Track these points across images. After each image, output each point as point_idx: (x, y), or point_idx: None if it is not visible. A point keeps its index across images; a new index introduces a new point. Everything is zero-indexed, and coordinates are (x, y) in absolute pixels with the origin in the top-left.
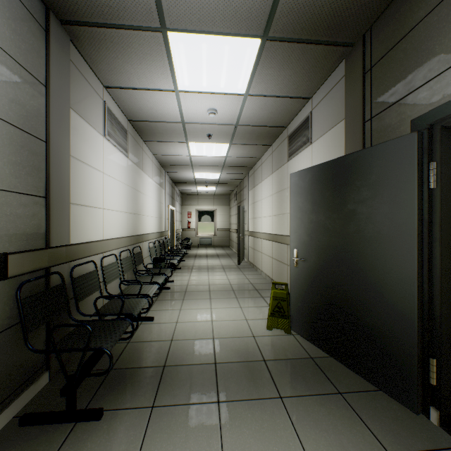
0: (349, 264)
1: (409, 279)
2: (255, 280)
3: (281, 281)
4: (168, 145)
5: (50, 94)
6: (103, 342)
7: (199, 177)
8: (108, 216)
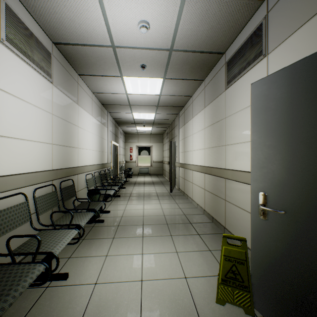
0: None
1: None
2: (187, 210)
3: (216, 215)
4: (103, 80)
5: None
6: None
7: (137, 117)
8: (9, 146)
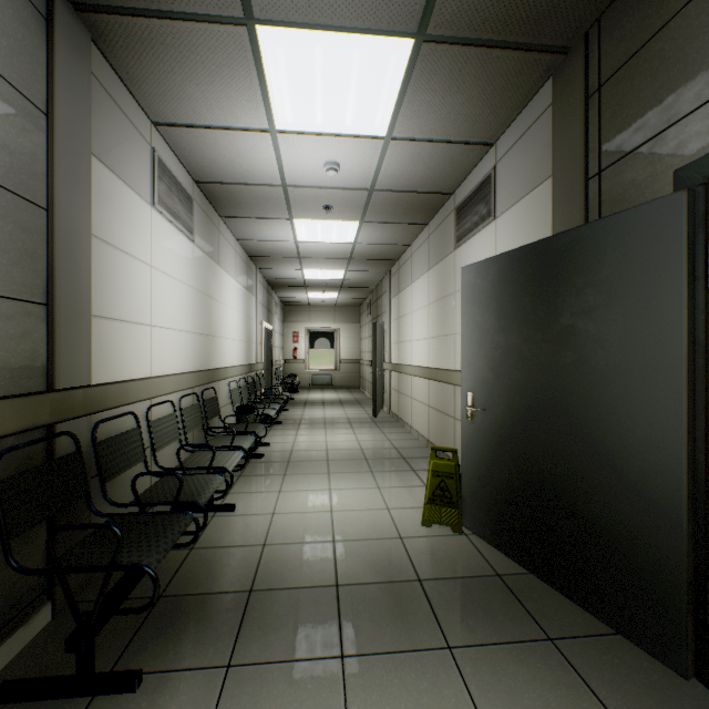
0: (563, 418)
1: (672, 445)
2: (401, 443)
3: (444, 444)
4: (260, 224)
5: (54, 127)
6: (143, 553)
7: (312, 276)
8: (159, 338)
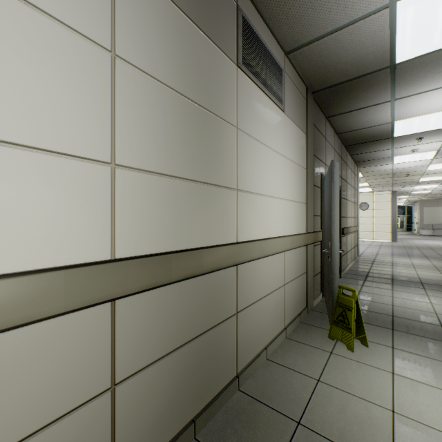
0: None
1: None
2: None
3: (209, 388)
4: None
5: None
6: None
7: None
8: None
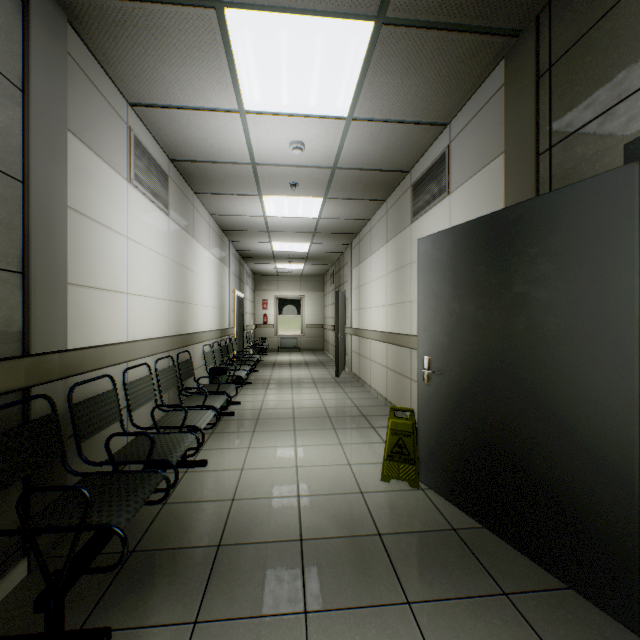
0: (516, 381)
1: (624, 408)
2: (362, 401)
3: (401, 403)
4: (231, 200)
5: (30, 103)
6: (113, 513)
7: (279, 249)
8: (135, 305)
